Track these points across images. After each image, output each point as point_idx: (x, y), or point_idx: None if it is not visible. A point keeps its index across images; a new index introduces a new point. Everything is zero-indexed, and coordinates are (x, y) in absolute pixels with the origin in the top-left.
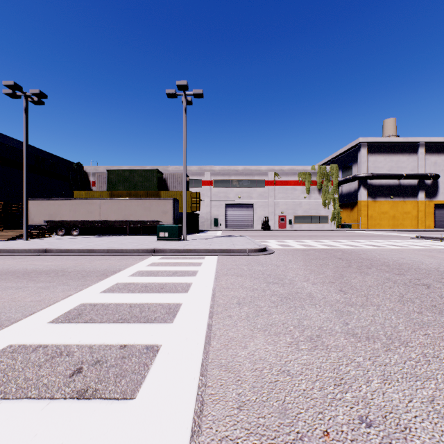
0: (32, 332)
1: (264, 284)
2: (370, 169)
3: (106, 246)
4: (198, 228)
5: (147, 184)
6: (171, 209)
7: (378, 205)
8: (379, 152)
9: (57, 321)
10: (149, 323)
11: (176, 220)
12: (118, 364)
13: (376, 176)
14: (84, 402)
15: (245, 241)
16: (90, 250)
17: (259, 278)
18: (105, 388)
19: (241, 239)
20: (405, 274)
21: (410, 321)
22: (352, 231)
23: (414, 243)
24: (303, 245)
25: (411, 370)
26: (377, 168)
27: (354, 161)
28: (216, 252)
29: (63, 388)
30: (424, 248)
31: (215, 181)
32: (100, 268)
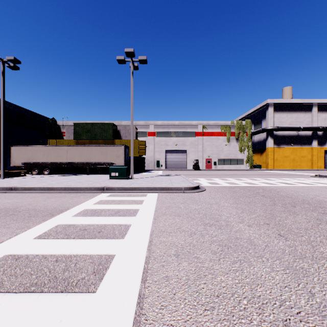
0: None
1: (201, 226)
2: (276, 123)
3: (65, 184)
4: (144, 168)
5: (104, 134)
6: (122, 153)
7: (281, 150)
8: (283, 110)
9: None
10: (66, 293)
11: (127, 162)
12: None
13: (280, 129)
14: None
15: (181, 179)
16: (50, 188)
17: (196, 218)
18: None
19: (178, 178)
20: None
21: None
22: (262, 170)
23: (317, 181)
24: (228, 182)
25: None
26: (280, 123)
27: (263, 118)
28: (157, 190)
29: None
30: None
31: (157, 132)
32: (51, 207)
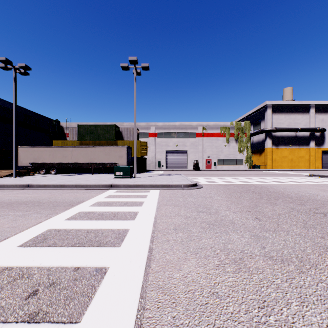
0: (3, 255)
1: (195, 213)
2: (274, 124)
3: (75, 182)
4: (145, 168)
5: (107, 135)
6: (125, 154)
7: (280, 151)
8: (281, 112)
9: (26, 245)
10: (101, 247)
11: (129, 162)
12: (69, 286)
13: (278, 130)
14: (33, 326)
15: (180, 178)
16: (62, 185)
17: (191, 208)
18: (54, 311)
19: (178, 177)
20: (305, 204)
21: (315, 245)
22: (261, 170)
23: (308, 180)
24: (224, 181)
25: (324, 292)
26: (279, 124)
27: (262, 119)
28: (159, 187)
29: (17, 311)
30: (316, 184)
31: (158, 133)
32: (68, 200)
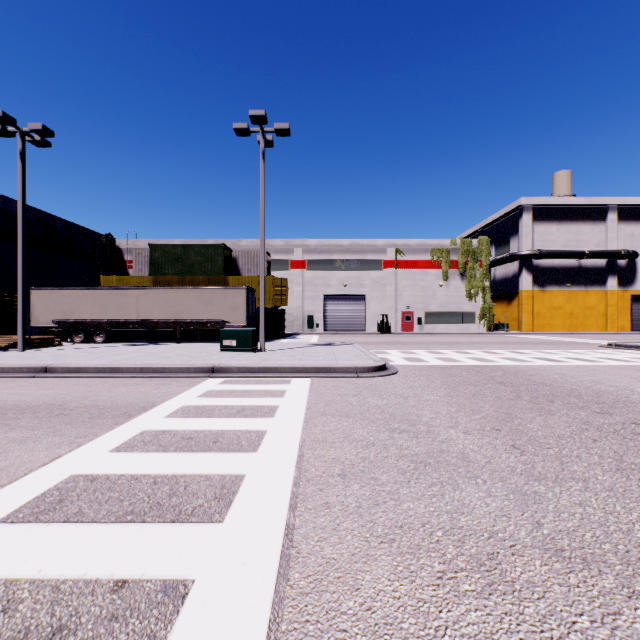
0: None
1: (385, 434)
2: (537, 244)
3: (140, 362)
4: (283, 331)
5: (208, 265)
6: (243, 303)
7: (548, 296)
8: (550, 219)
9: (16, 518)
10: (180, 523)
11: (251, 319)
12: (97, 638)
13: (545, 254)
14: None
15: (353, 352)
16: (114, 369)
17: (377, 421)
18: None
19: (348, 349)
20: (611, 413)
21: None
22: (511, 335)
23: (608, 356)
24: (441, 358)
25: None
26: (546, 243)
27: (513, 233)
28: (309, 372)
29: None
30: (625, 364)
31: (309, 261)
32: (123, 402)
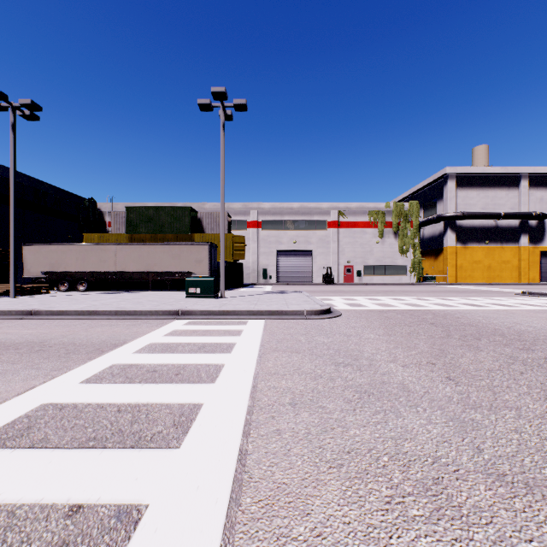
0: None
1: (332, 367)
2: (460, 207)
3: (115, 306)
4: (241, 281)
5: (177, 225)
6: (206, 257)
7: (469, 252)
8: (471, 185)
9: None
10: (139, 449)
11: (213, 271)
12: None
13: (467, 216)
14: None
15: (302, 298)
16: (92, 312)
17: (324, 356)
18: None
19: (297, 296)
20: (533, 349)
21: None
22: (437, 285)
23: (523, 302)
24: (378, 304)
25: None
26: (468, 206)
27: (439, 197)
28: (263, 315)
29: None
30: (540, 309)
31: (264, 222)
32: (97, 340)
